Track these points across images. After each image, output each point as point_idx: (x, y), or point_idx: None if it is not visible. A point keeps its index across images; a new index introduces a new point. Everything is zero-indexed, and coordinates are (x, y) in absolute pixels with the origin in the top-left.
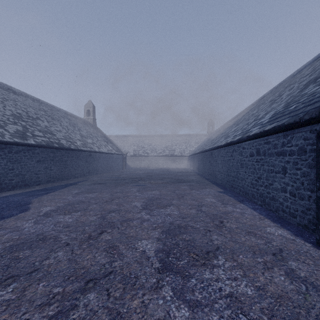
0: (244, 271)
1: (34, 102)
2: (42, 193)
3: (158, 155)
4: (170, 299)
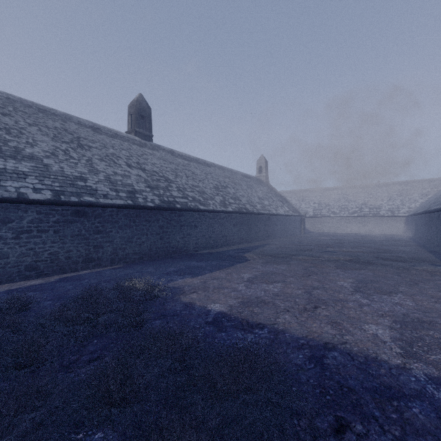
0: (414, 300)
1: (219, 170)
2: (244, 251)
3: (351, 215)
4: (359, 298)
